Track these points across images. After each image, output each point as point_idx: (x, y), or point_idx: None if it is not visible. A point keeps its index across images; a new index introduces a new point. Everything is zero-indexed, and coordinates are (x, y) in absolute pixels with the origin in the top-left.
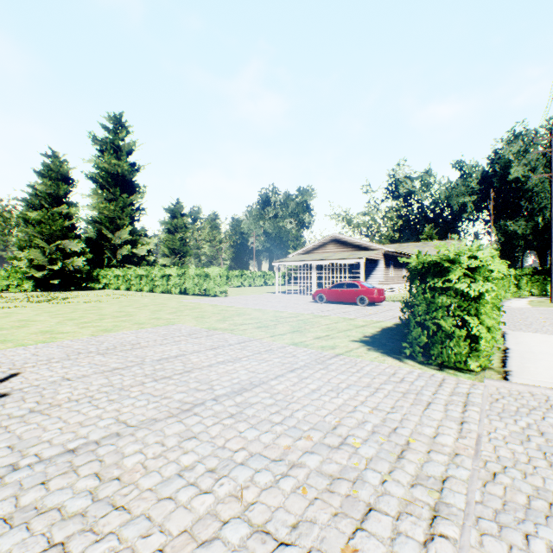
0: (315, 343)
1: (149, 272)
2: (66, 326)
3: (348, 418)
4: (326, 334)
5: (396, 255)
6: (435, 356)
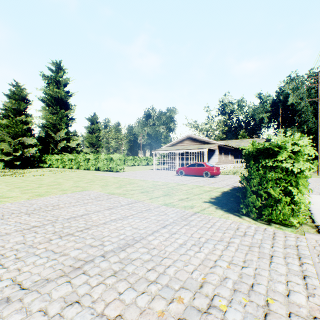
0: (180, 204)
1: (77, 157)
2: (13, 192)
3: (211, 274)
4: (186, 197)
5: (225, 147)
6: (266, 215)
